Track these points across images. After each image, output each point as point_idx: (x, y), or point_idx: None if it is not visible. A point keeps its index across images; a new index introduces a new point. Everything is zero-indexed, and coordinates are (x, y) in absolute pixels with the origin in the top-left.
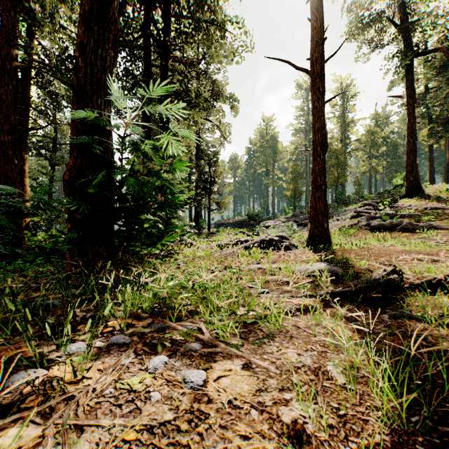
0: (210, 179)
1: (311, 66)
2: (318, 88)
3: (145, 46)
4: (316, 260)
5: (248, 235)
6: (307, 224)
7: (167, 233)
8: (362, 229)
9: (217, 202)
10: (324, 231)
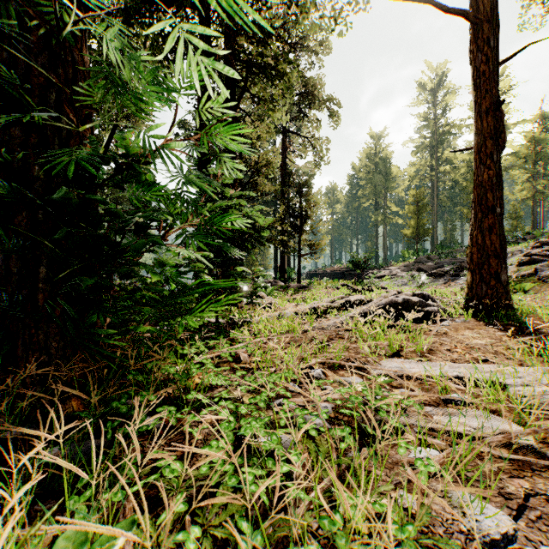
0: (300, 213)
1: (472, 6)
2: (488, 39)
3: (201, 5)
4: (522, 350)
5: (355, 290)
6: (442, 275)
7: (226, 290)
8: (544, 281)
9: (310, 244)
10: (501, 286)
